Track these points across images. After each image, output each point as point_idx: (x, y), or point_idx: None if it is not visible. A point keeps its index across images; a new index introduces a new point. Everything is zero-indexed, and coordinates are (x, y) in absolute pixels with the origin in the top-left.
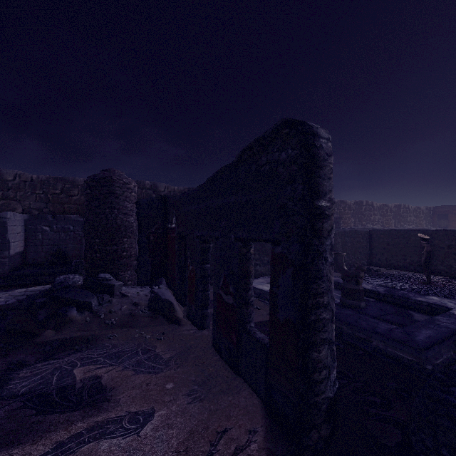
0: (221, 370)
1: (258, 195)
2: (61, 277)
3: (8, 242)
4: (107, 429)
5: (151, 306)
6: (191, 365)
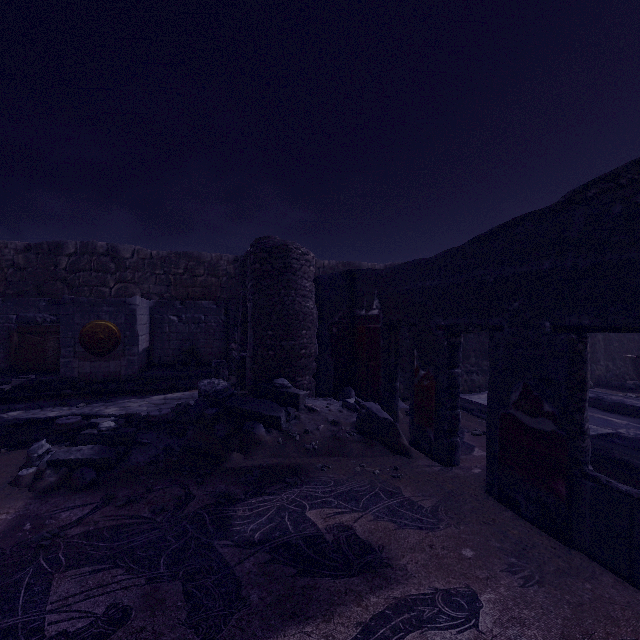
0: (532, 535)
1: (634, 254)
2: (205, 382)
3: (137, 335)
4: (421, 612)
5: (362, 427)
6: (476, 522)
